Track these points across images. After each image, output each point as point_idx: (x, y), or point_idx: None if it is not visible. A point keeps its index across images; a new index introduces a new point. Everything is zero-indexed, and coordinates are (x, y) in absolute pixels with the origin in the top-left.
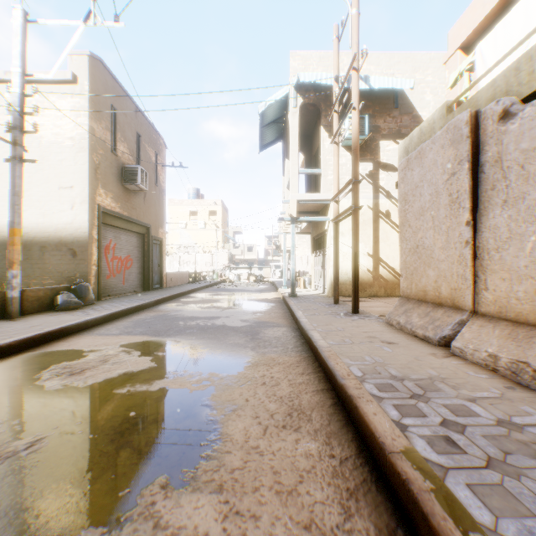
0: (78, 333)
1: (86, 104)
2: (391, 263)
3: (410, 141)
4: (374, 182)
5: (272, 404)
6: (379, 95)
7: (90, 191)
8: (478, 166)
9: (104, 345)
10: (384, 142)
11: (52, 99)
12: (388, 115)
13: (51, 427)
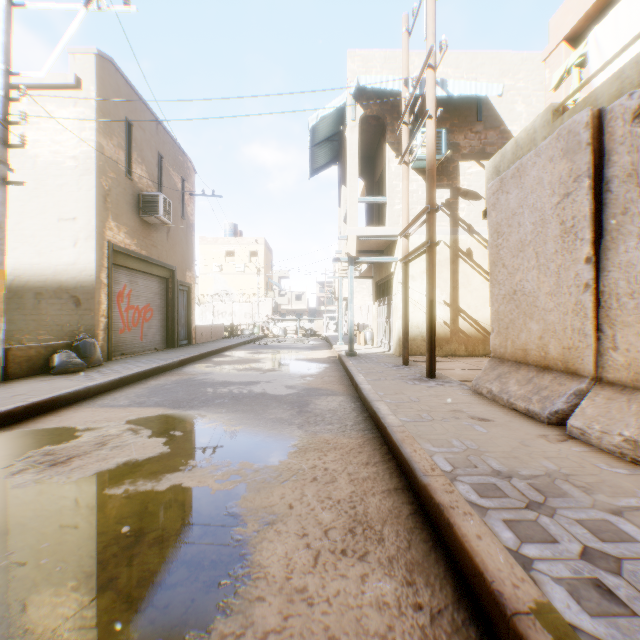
0: (75, 404)
1: (93, 114)
2: (473, 314)
3: (502, 157)
4: (452, 213)
5: (326, 513)
6: (459, 105)
7: (97, 224)
8: (602, 183)
9: (105, 421)
10: (465, 164)
11: (50, 108)
12: (469, 129)
13: (3, 552)
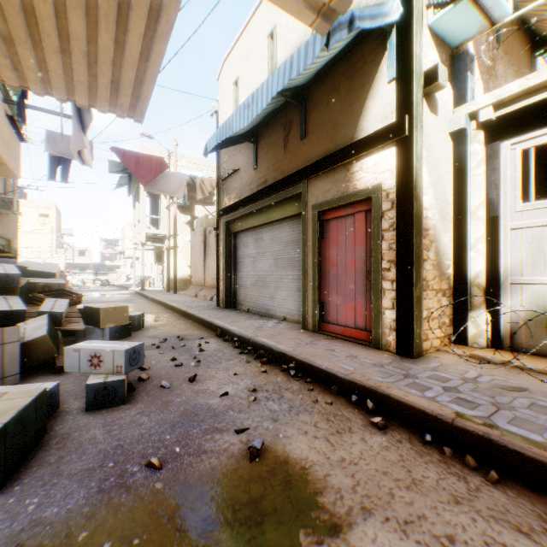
0: None
1: None
2: None
3: (198, 221)
4: (192, 226)
5: (144, 307)
6: None
7: None
8: (206, 244)
9: None
10: (197, 206)
11: None
12: None
13: None
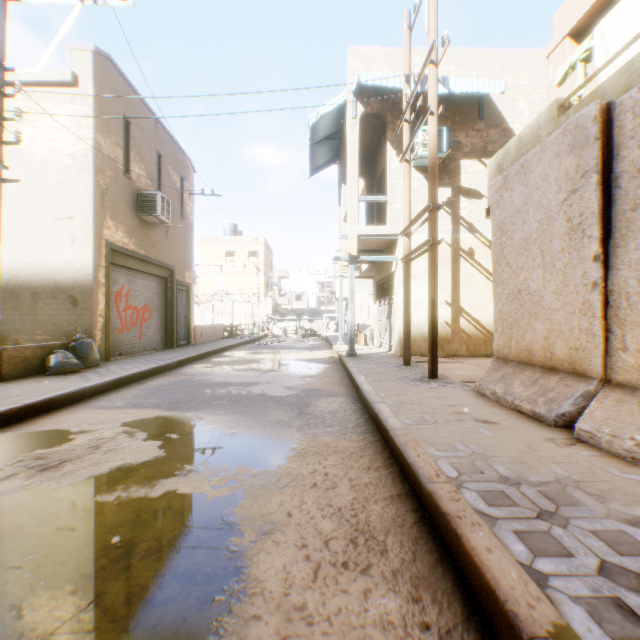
0: (70, 406)
1: (90, 112)
2: (475, 314)
3: (505, 154)
4: (454, 212)
5: (327, 522)
6: (460, 103)
7: (94, 222)
8: (611, 178)
9: (100, 423)
10: (466, 162)
11: (47, 106)
12: (471, 127)
13: None
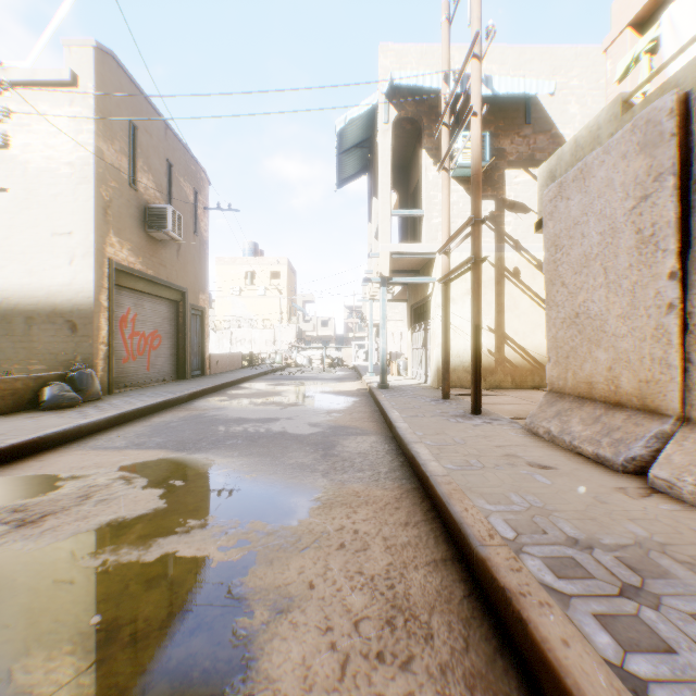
0: (63, 446)
1: (91, 115)
2: (521, 341)
3: (558, 160)
4: (497, 227)
5: (356, 595)
6: (504, 106)
7: (96, 239)
8: (690, 182)
9: (95, 467)
10: (512, 172)
11: (42, 108)
12: (516, 133)
13: None
